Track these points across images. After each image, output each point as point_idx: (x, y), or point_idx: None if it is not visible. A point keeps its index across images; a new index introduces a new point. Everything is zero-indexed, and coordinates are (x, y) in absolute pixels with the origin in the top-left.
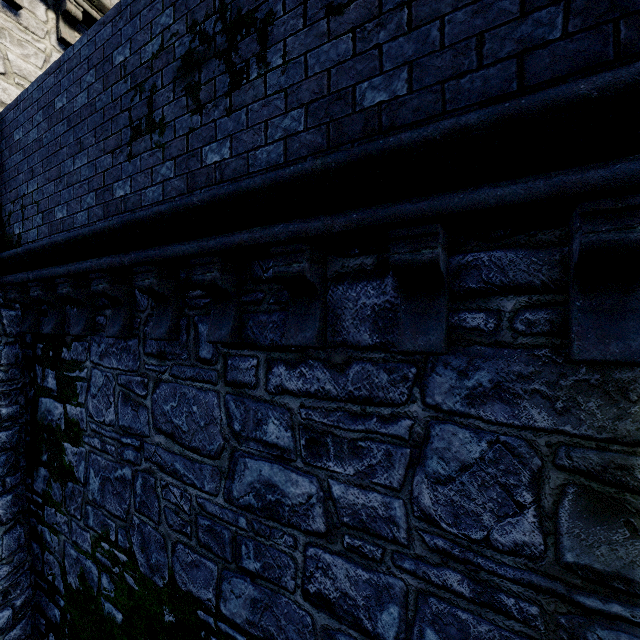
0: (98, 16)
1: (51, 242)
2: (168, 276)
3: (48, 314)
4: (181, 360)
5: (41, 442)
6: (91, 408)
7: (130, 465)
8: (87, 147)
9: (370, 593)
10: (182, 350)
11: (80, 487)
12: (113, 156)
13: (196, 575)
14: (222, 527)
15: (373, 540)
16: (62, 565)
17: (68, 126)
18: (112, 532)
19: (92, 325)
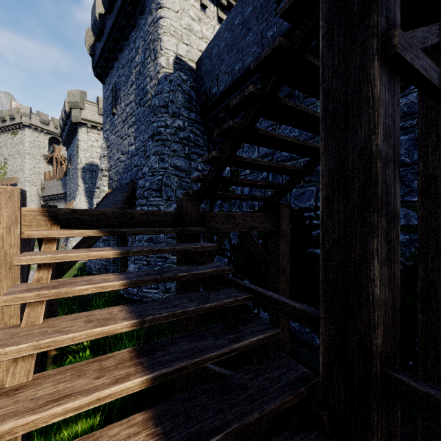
0: (232, 1)
1: (234, 80)
2: None
3: None
4: None
5: (218, 190)
6: None
7: None
8: (252, 28)
9: (409, 144)
10: (295, 100)
11: None
12: (266, 21)
13: (303, 198)
14: (318, 167)
15: (411, 117)
16: (229, 237)
17: (242, 27)
18: (256, 206)
19: None
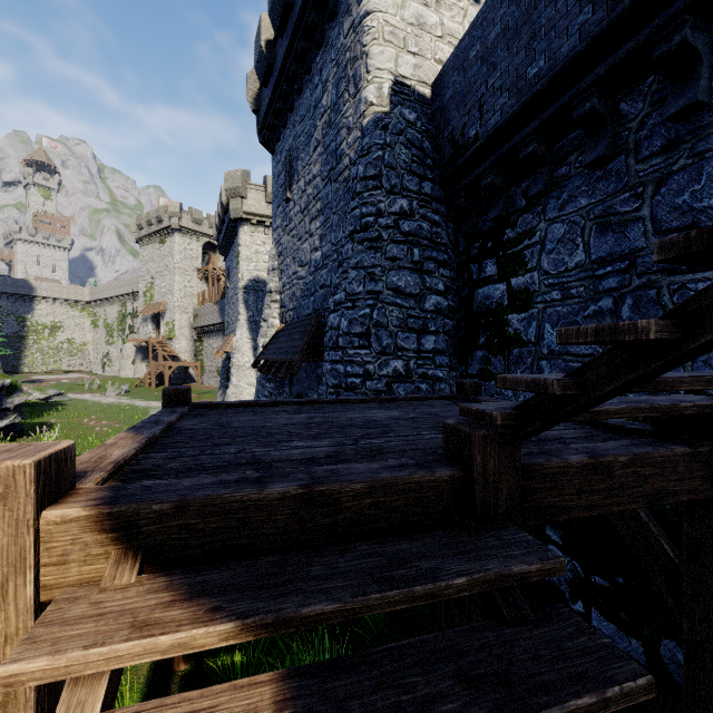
0: None
1: (525, 100)
2: (699, 29)
3: (492, 204)
4: (712, 128)
5: (477, 329)
6: (546, 265)
7: (610, 293)
8: None
9: None
10: None
11: (529, 348)
12: None
13: None
14: None
15: None
16: None
17: None
18: None
19: (550, 182)
